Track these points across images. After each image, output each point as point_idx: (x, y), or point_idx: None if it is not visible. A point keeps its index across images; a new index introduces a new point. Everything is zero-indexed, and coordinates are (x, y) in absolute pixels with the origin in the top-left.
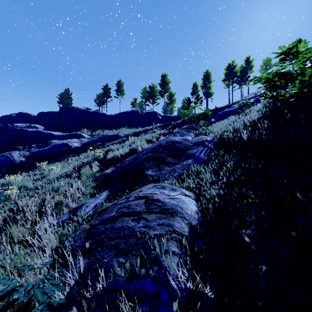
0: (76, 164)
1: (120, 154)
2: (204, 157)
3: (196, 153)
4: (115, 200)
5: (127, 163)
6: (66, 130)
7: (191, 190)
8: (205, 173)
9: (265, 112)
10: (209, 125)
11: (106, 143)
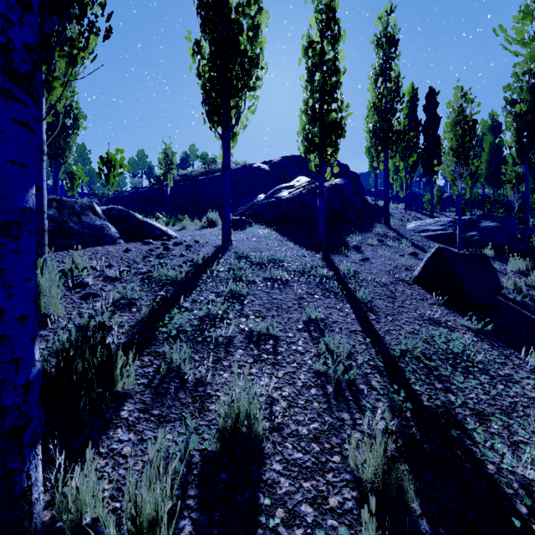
0: None
1: None
2: None
3: None
4: None
5: None
6: None
7: None
8: None
9: None
10: None
11: None
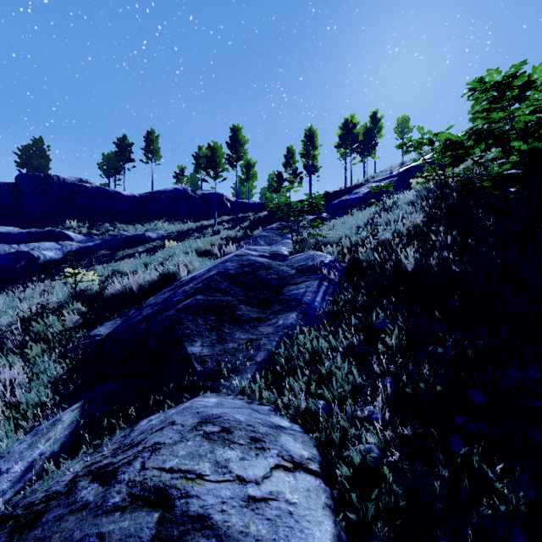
0: (33, 306)
1: (138, 285)
2: (323, 306)
3: (305, 295)
4: (89, 450)
5: (147, 314)
6: (30, 222)
7: (302, 416)
8: (331, 354)
9: (428, 208)
10: (321, 226)
11: (119, 252)
